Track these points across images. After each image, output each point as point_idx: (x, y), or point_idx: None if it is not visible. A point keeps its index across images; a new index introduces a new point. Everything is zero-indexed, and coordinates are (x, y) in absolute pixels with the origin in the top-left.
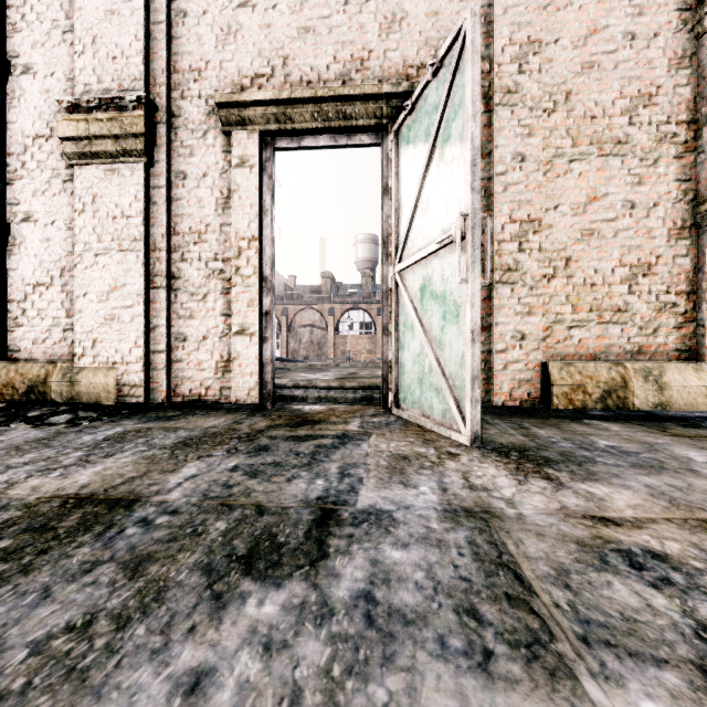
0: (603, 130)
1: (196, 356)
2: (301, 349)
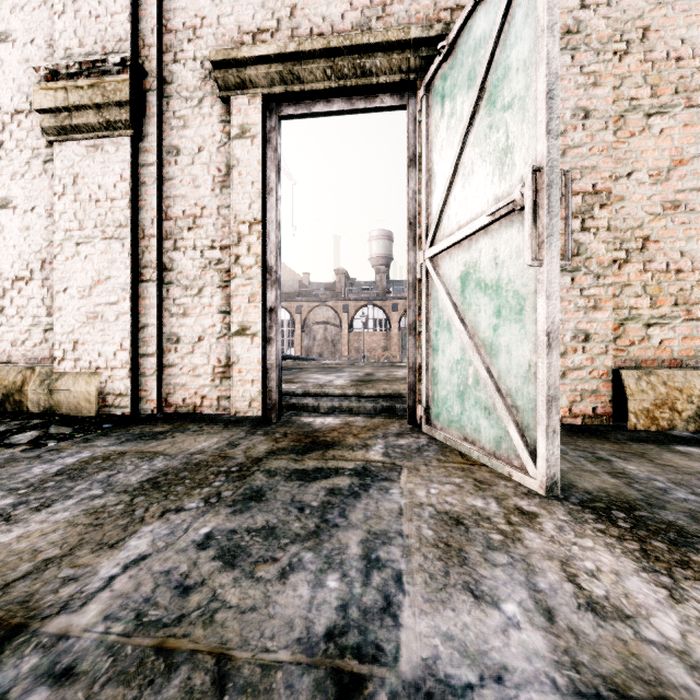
0: (693, 75)
1: (190, 360)
2: (315, 346)
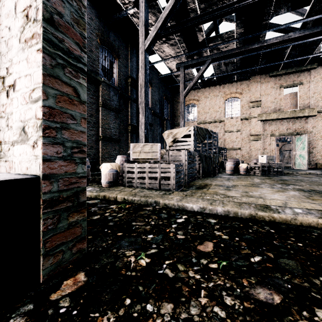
0: None
1: None
2: None
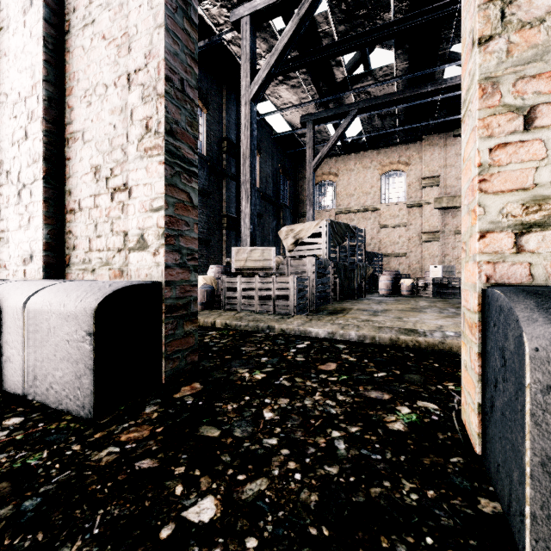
0: None
1: None
2: None
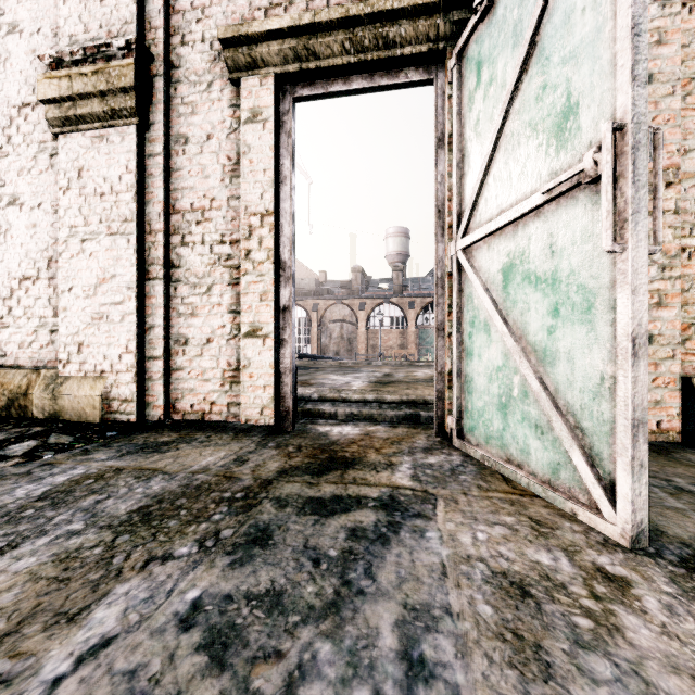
0: None
1: (198, 363)
2: (331, 344)
